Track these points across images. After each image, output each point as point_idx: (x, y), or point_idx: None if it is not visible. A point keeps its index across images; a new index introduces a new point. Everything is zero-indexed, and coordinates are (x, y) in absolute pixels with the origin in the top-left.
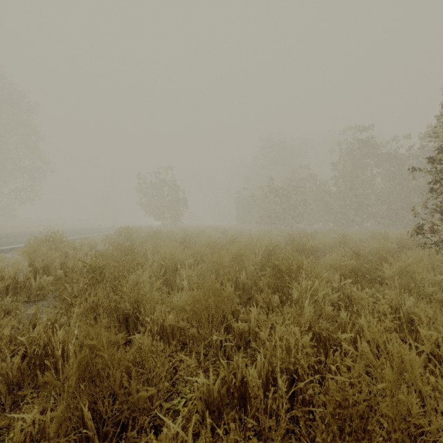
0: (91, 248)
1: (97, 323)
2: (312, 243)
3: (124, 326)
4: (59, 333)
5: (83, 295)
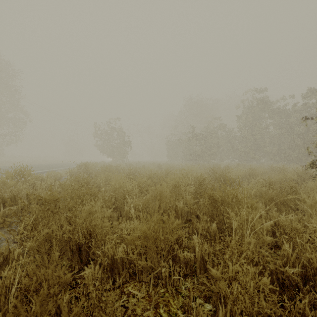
0: (55, 180)
1: (51, 254)
2: (229, 175)
3: (77, 255)
4: (3, 275)
5: (37, 227)
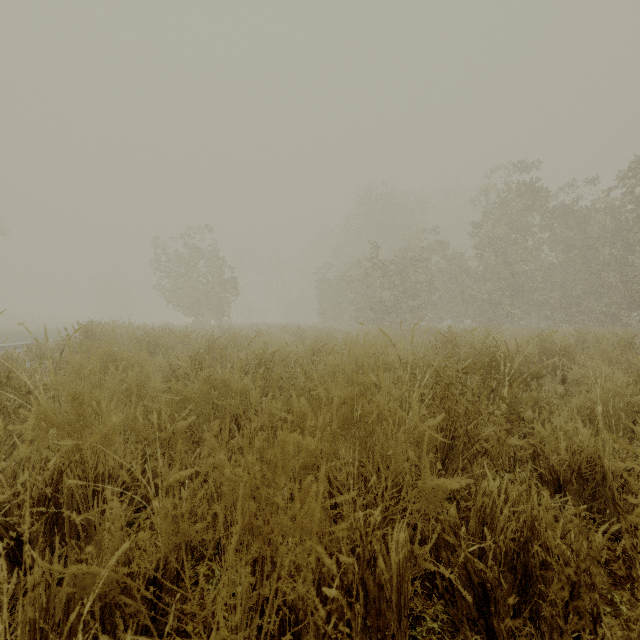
0: None
1: None
2: (497, 353)
3: None
4: None
5: None
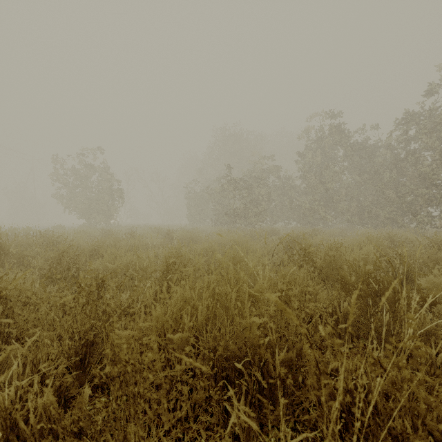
0: None
1: None
2: (350, 261)
3: None
4: None
5: None
